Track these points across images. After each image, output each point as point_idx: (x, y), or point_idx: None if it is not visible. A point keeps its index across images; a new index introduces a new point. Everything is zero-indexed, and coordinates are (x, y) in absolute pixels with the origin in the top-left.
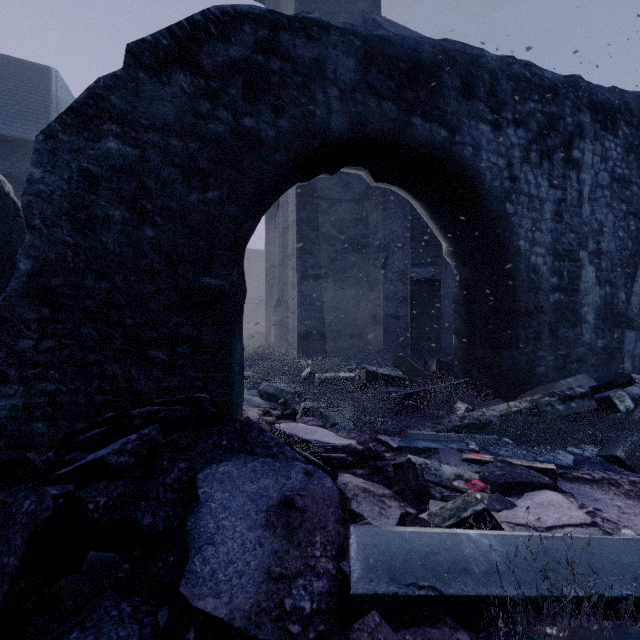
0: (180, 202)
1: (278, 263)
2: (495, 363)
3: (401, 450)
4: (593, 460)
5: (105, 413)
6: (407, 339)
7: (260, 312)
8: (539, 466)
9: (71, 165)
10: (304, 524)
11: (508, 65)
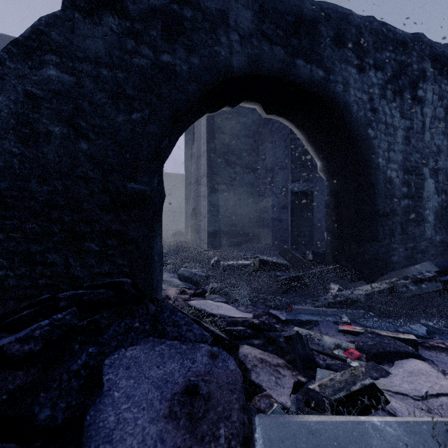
0: (110, 121)
1: (193, 181)
2: (359, 253)
3: (288, 322)
4: (442, 330)
5: (46, 294)
6: (287, 236)
7: (181, 218)
8: (403, 337)
9: (17, 88)
10: (208, 414)
11: (370, 22)
